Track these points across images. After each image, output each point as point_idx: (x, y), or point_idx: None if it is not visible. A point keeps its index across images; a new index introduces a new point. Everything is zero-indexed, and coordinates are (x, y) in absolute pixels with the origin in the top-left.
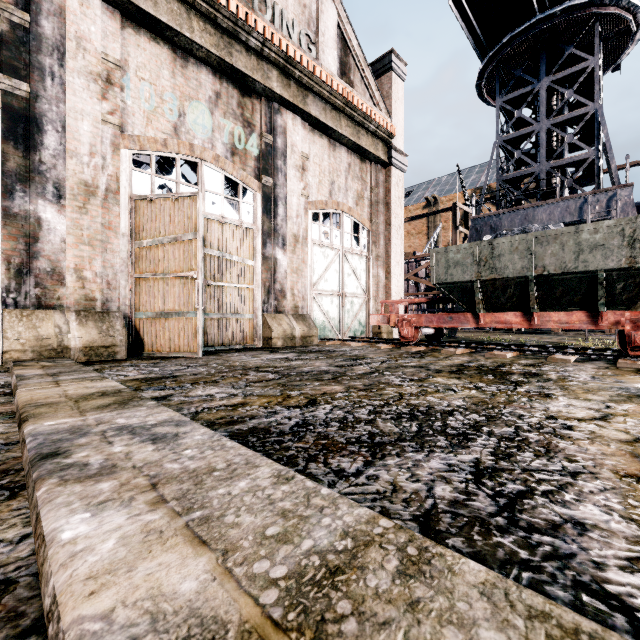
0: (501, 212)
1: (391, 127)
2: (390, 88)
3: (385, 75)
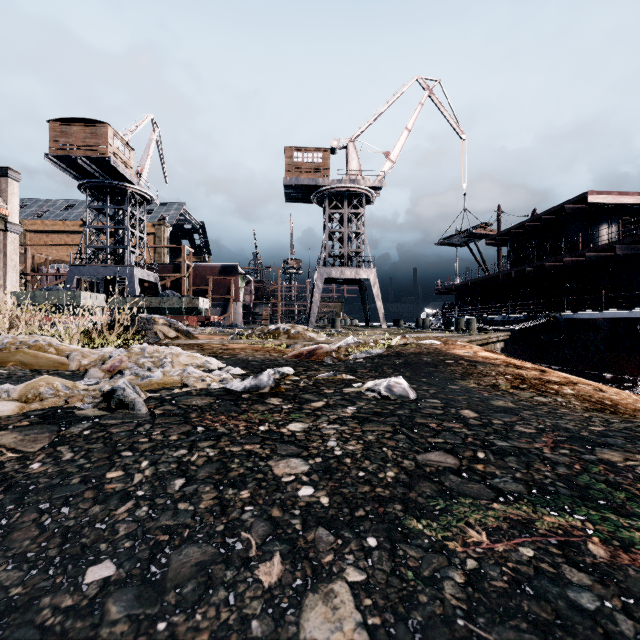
0: (85, 265)
1: (7, 212)
2: (7, 187)
3: (4, 178)
